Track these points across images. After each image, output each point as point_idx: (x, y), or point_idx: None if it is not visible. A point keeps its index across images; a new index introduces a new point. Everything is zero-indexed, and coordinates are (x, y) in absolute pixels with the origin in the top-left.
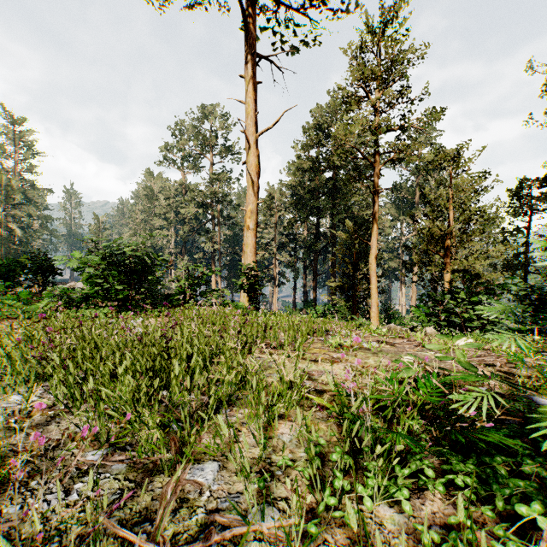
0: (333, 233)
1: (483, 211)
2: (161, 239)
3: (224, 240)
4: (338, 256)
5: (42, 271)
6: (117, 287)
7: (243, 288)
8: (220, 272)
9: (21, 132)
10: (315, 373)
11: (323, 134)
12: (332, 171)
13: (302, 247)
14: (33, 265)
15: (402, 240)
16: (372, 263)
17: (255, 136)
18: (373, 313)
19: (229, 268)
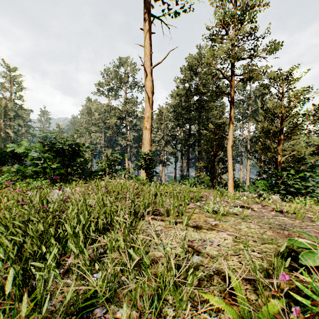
0: (199, 134)
1: (307, 114)
2: (95, 138)
3: (133, 139)
4: (204, 147)
5: (17, 156)
6: (52, 166)
7: (142, 167)
8: (131, 158)
9: (14, 76)
10: (202, 249)
11: (193, 73)
12: (199, 96)
13: (180, 143)
14: (11, 153)
15: (241, 138)
16: (229, 150)
17: (150, 68)
18: (230, 184)
19: (136, 156)
